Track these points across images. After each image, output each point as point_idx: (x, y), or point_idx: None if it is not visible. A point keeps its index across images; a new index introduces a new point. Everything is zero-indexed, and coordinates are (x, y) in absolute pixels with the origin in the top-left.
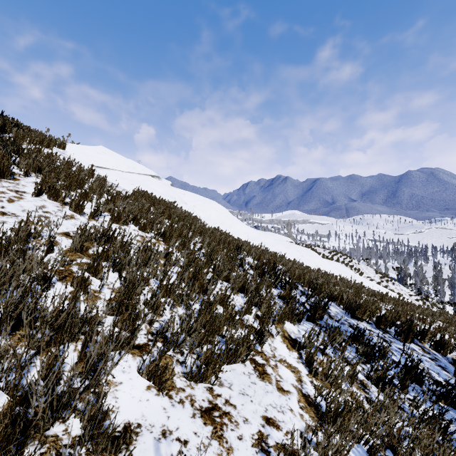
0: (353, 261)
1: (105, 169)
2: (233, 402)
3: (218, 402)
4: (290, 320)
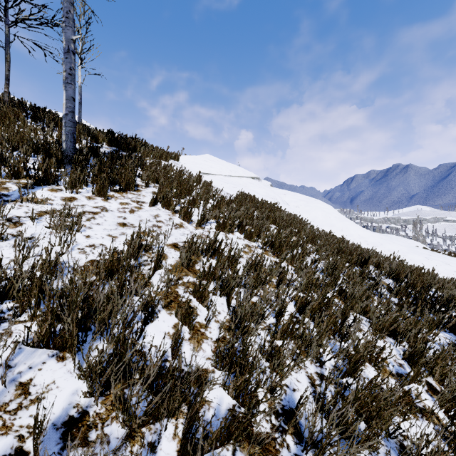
0: None
1: (210, 175)
2: None
3: None
4: None
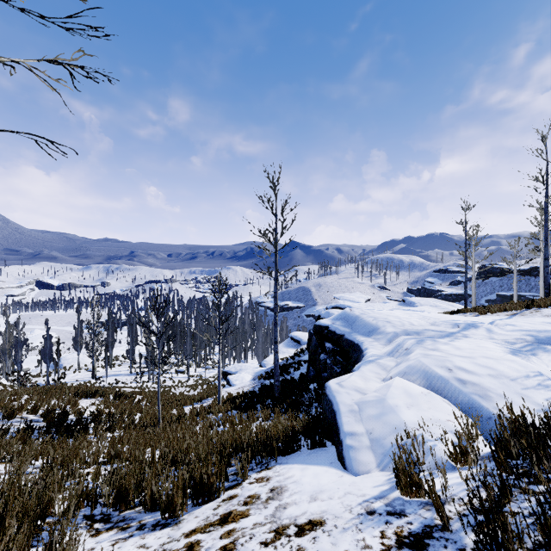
0: None
1: None
2: None
3: None
4: None
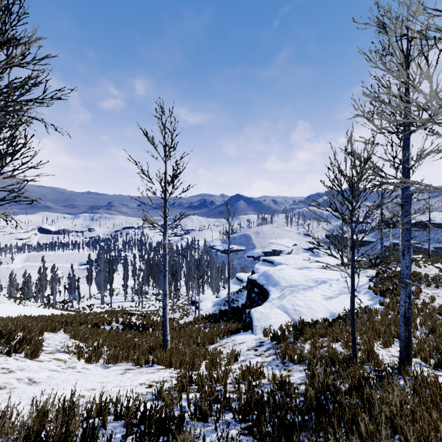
0: None
1: None
2: None
3: None
4: None
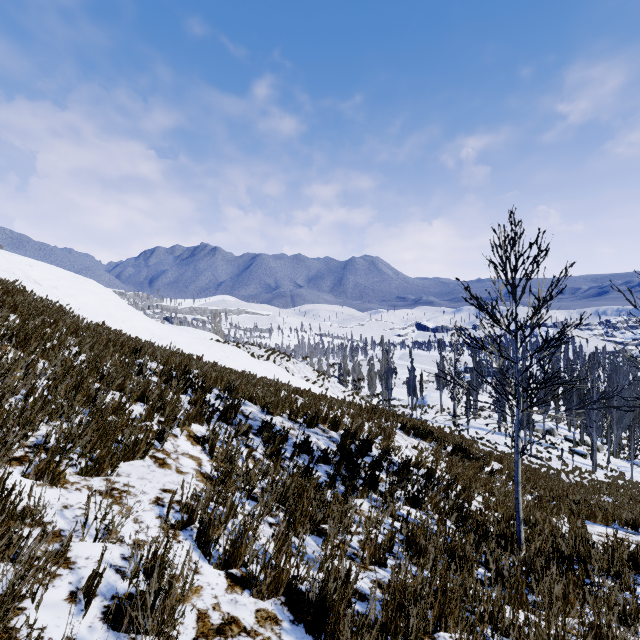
0: (292, 360)
1: None
2: (132, 485)
3: (116, 486)
4: (198, 422)
